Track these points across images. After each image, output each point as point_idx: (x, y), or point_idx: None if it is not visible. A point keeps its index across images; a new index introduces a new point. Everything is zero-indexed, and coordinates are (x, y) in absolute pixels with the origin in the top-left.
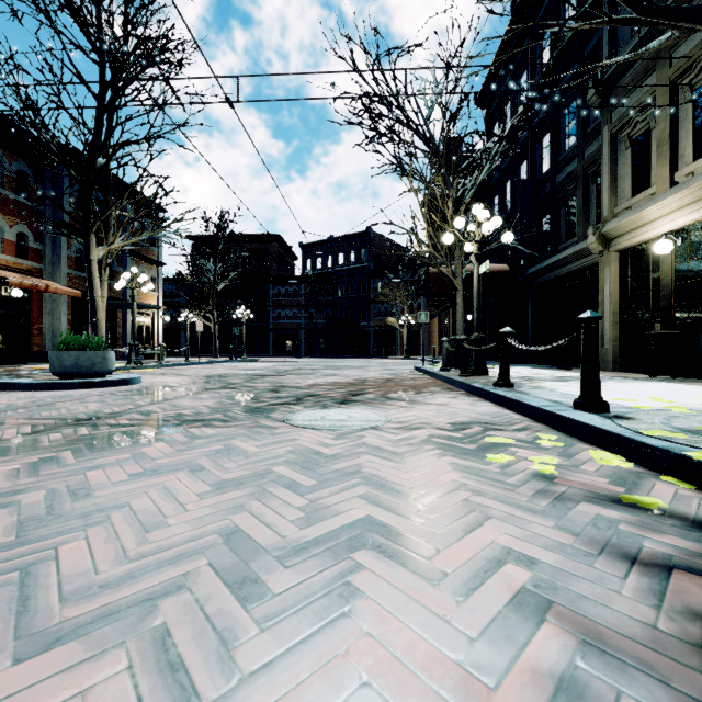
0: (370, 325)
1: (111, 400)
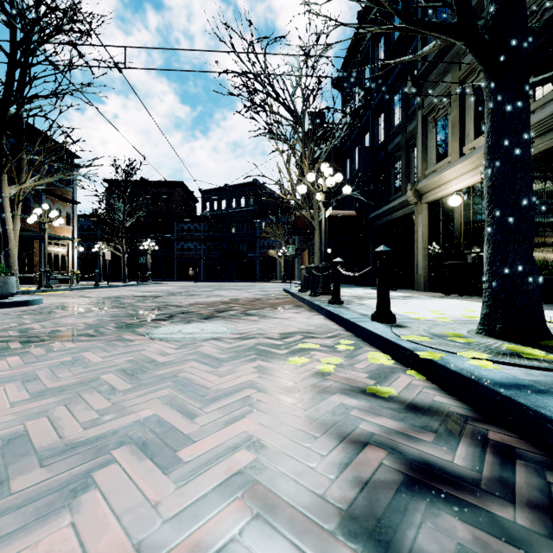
0: (256, 256)
1: None
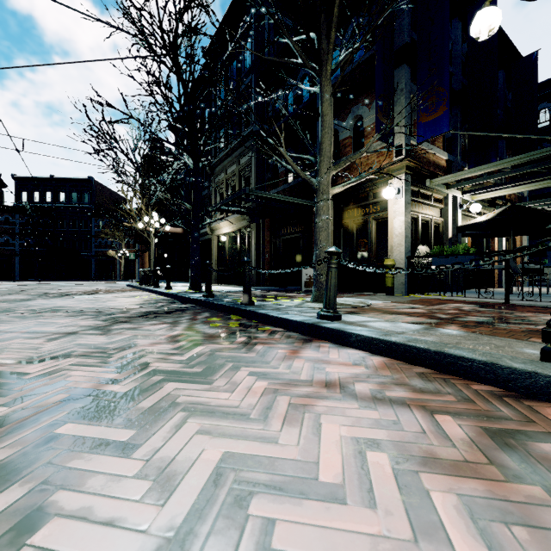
0: (92, 254)
1: None
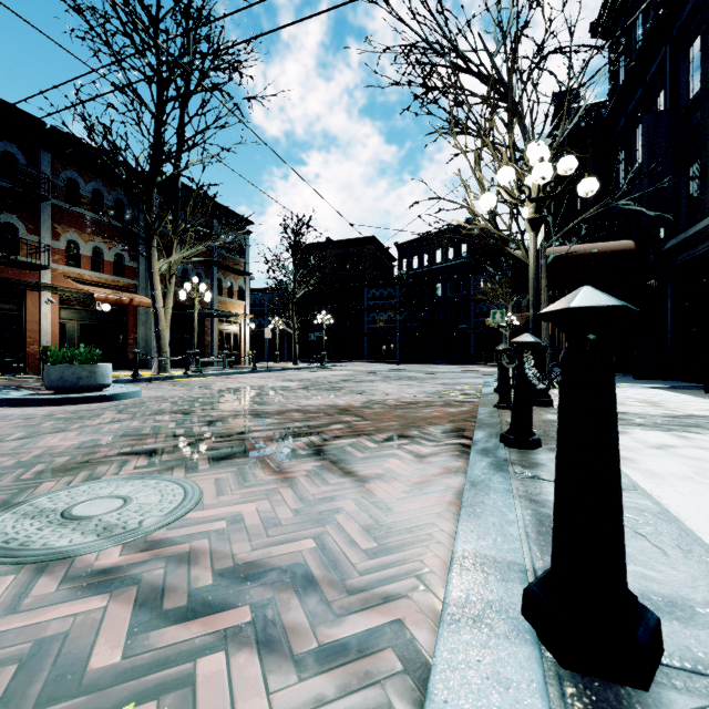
0: (470, 327)
1: (7, 428)
